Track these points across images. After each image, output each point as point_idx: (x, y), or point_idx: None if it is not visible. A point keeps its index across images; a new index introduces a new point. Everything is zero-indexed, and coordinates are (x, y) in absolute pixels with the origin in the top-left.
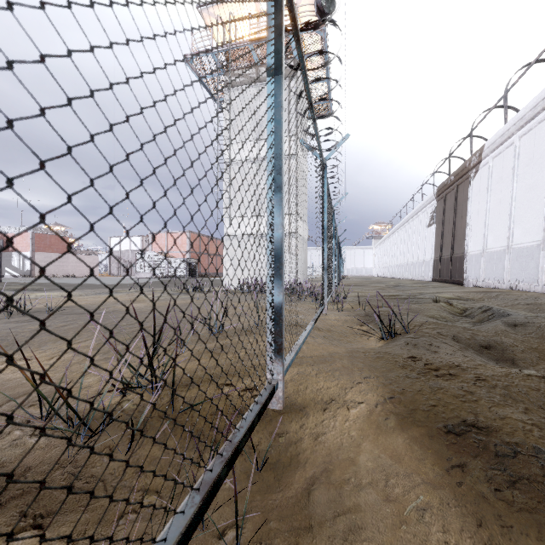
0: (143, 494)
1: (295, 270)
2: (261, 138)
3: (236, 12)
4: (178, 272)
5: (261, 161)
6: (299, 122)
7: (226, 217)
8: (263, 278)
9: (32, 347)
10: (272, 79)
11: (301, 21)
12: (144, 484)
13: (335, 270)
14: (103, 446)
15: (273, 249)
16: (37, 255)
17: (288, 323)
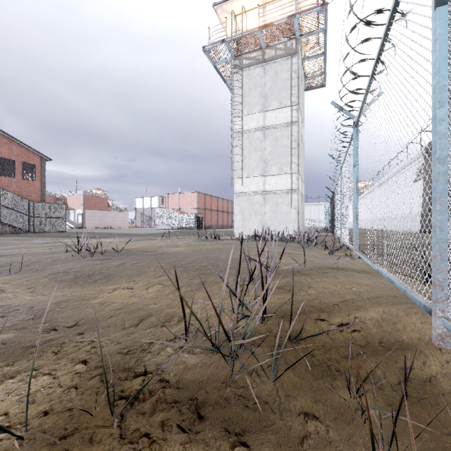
0: (304, 419)
1: (296, 221)
2: (266, 109)
3: (245, 5)
4: (188, 224)
5: (266, 129)
6: (299, 93)
7: (239, 177)
8: (268, 229)
9: (124, 279)
10: (445, 8)
11: (300, 6)
12: (299, 410)
13: (338, 221)
14: (249, 369)
15: (448, 183)
16: (86, 212)
17: (328, 265)
